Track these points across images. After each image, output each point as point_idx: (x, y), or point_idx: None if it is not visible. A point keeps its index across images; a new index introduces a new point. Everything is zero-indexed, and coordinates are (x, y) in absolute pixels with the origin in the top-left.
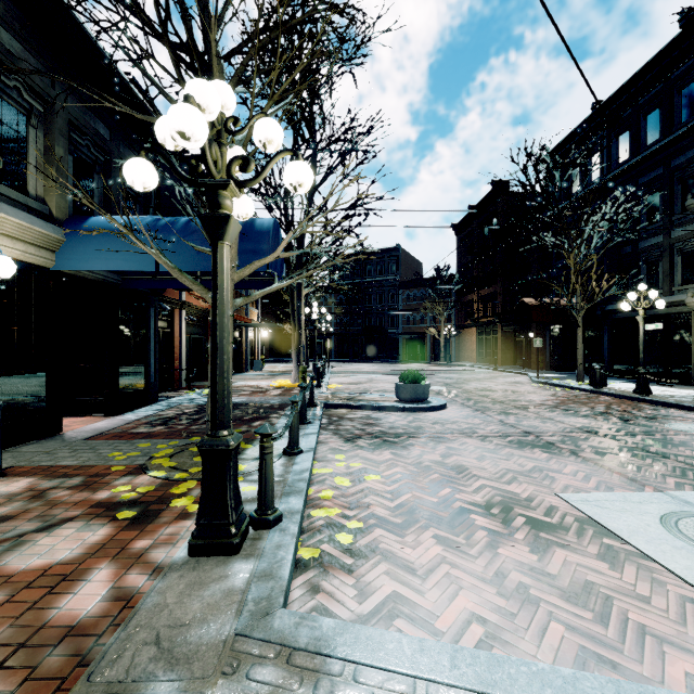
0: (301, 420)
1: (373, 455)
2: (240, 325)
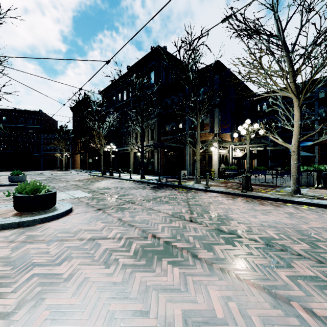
0: None
1: None
2: None
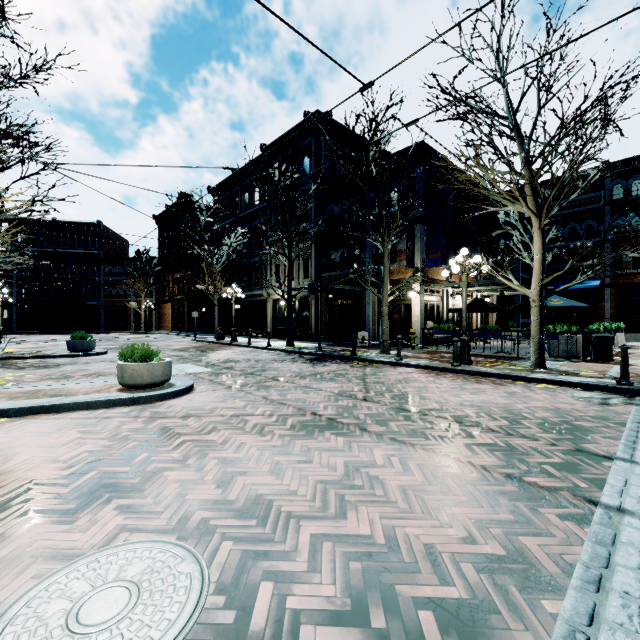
0: None
1: (34, 371)
2: None
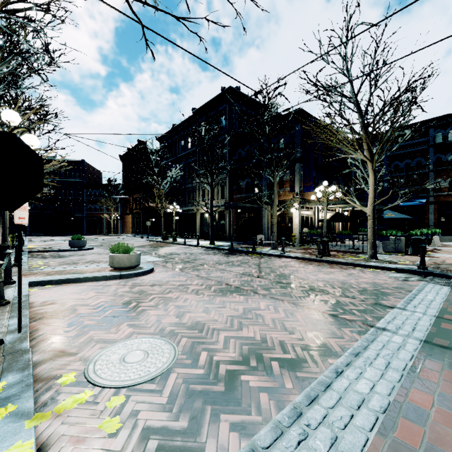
0: None
1: (53, 260)
2: None
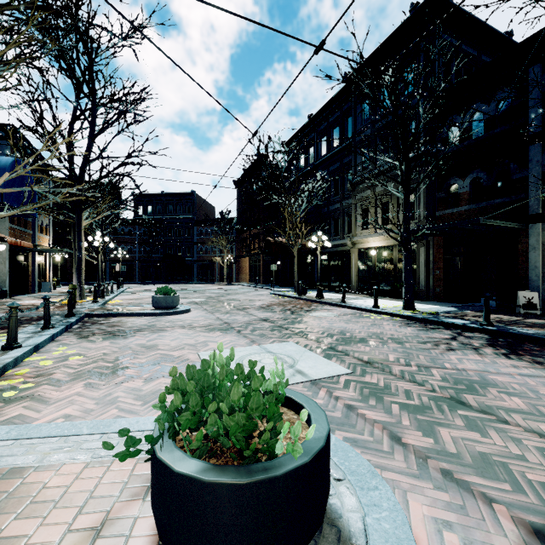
0: (45, 325)
1: (93, 345)
2: (23, 250)
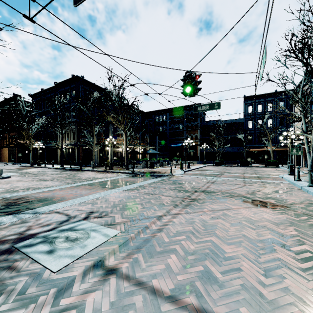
0: None
1: None
2: None
